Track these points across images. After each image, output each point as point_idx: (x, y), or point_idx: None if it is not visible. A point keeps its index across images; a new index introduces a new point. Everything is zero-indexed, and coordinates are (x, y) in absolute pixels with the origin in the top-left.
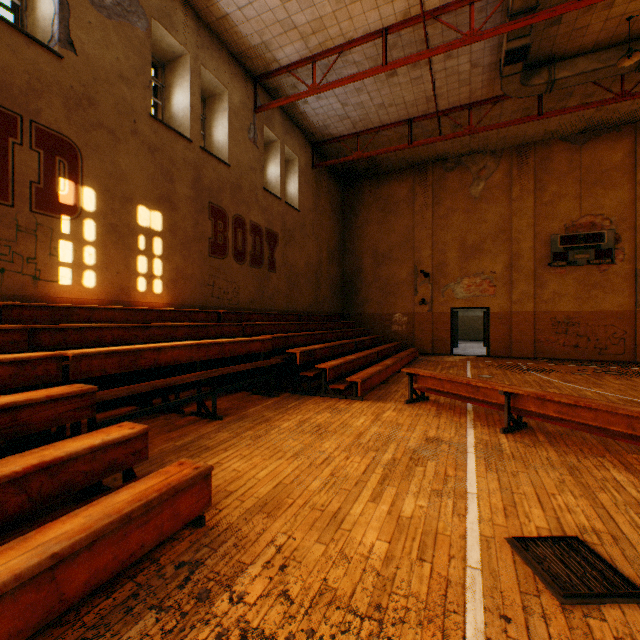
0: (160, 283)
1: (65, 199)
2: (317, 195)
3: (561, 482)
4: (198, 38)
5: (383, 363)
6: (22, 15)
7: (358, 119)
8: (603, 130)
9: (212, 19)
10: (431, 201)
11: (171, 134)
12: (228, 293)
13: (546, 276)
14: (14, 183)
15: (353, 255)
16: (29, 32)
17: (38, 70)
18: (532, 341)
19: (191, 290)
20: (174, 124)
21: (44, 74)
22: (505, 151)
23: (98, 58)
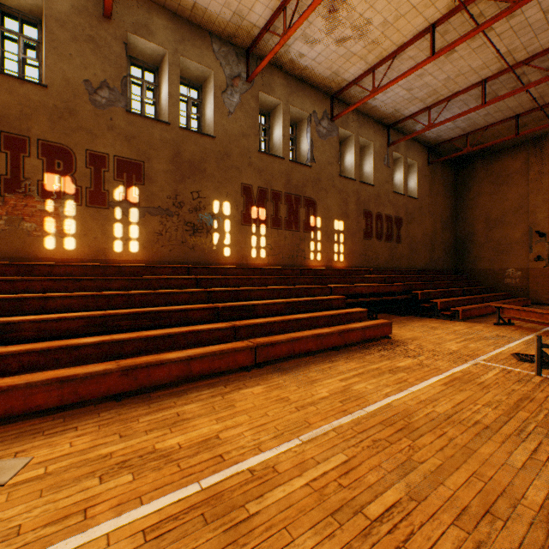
0: (342, 256)
1: (312, 224)
2: (431, 183)
3: None
4: (358, 123)
5: (483, 304)
6: (295, 152)
7: (466, 126)
8: None
9: (365, 110)
10: (547, 169)
11: (346, 180)
12: (372, 259)
13: None
14: (299, 222)
15: (465, 222)
16: (297, 158)
17: (305, 176)
18: None
19: (355, 258)
20: (345, 172)
21: (306, 176)
22: None
23: (321, 160)
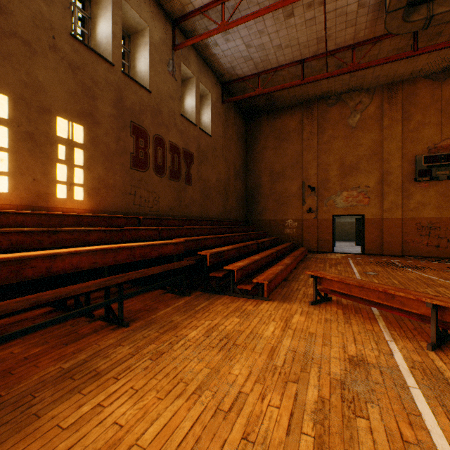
0: (81, 191)
1: None
2: (226, 125)
3: None
4: None
5: (283, 262)
6: None
7: (259, 60)
8: None
9: None
10: (316, 130)
11: (93, 55)
12: (149, 201)
13: (412, 189)
14: None
15: (254, 174)
16: None
17: None
18: (400, 242)
19: (113, 198)
20: (98, 50)
21: None
22: (377, 89)
23: None
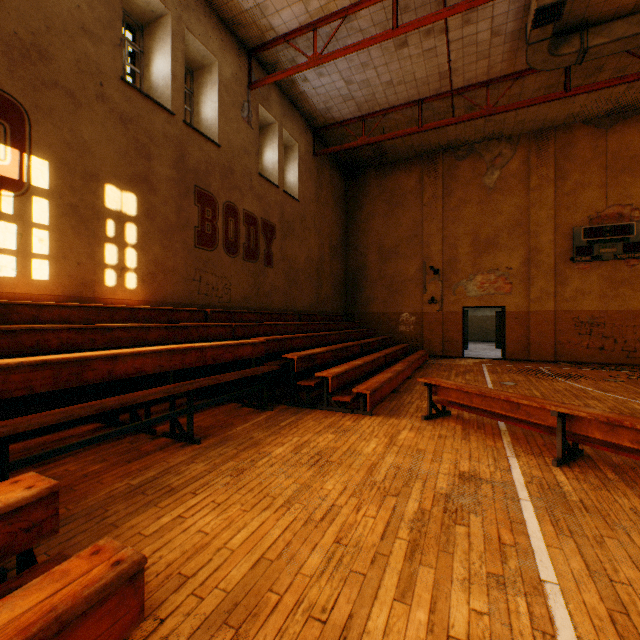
0: (134, 277)
1: (6, 171)
2: (318, 185)
3: None
4: None
5: (393, 369)
6: None
7: (363, 100)
8: (632, 112)
9: None
10: (441, 192)
11: (148, 104)
12: (218, 290)
13: (568, 272)
14: None
15: (357, 251)
16: None
17: None
18: (552, 343)
19: (173, 285)
20: (154, 95)
21: None
22: (522, 137)
23: (52, 3)
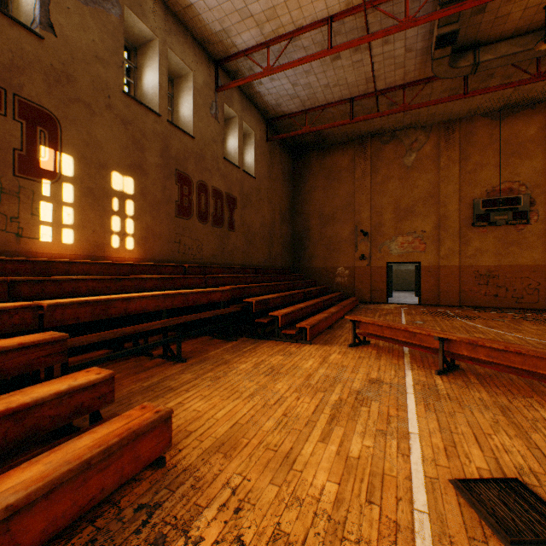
0: (132, 240)
1: (45, 165)
2: (271, 164)
3: (495, 422)
4: (166, 25)
5: (328, 311)
6: (7, 1)
7: (306, 98)
8: (520, 108)
9: (178, 8)
10: (369, 170)
11: (142, 109)
12: (193, 249)
13: (470, 235)
14: None
15: (302, 217)
16: (14, 16)
17: (21, 49)
18: (457, 291)
19: (160, 246)
20: (145, 100)
21: (26, 53)
22: (434, 126)
23: (76, 40)
